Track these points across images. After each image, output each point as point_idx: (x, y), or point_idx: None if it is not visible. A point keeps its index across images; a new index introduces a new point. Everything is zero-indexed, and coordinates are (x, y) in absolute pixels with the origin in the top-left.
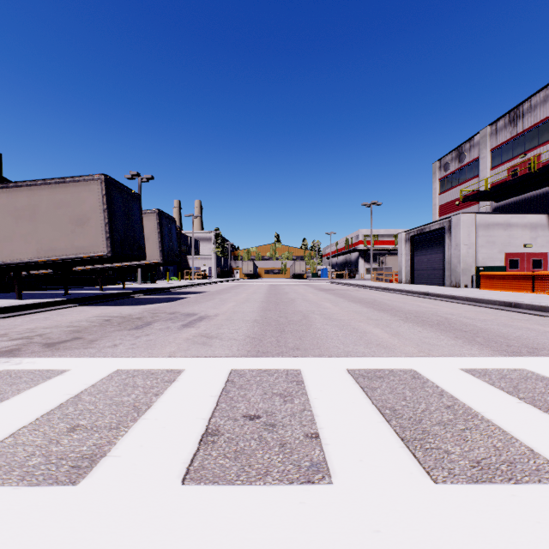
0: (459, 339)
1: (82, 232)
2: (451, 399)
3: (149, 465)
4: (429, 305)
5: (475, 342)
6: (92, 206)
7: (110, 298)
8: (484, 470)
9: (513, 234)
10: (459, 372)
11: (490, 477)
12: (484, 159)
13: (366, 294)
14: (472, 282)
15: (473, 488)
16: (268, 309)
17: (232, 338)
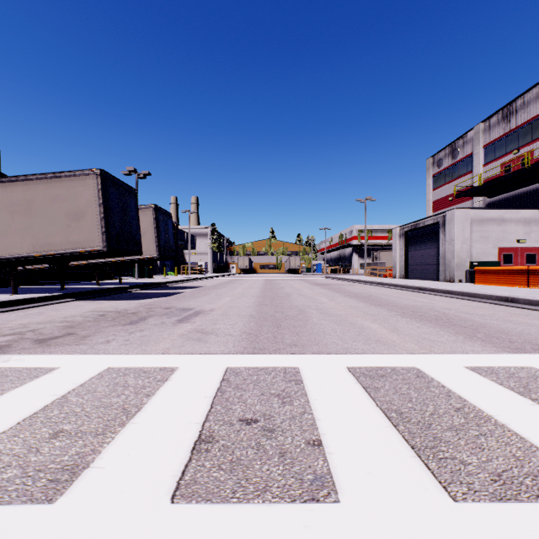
0: (459, 335)
1: (78, 226)
2: (460, 400)
3: (136, 478)
4: (425, 300)
5: (477, 338)
6: (87, 200)
7: (106, 293)
8: (507, 485)
9: (507, 229)
10: (464, 371)
11: (515, 493)
12: (477, 155)
13: (361, 289)
14: (466, 277)
15: (497, 508)
16: (264, 304)
17: (228, 334)
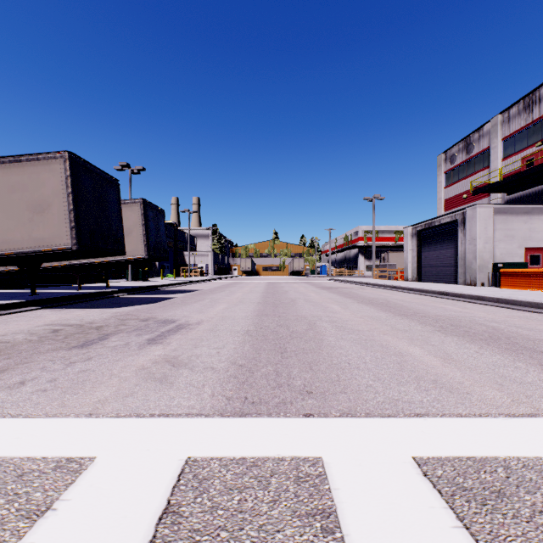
0: None
1: (42, 220)
2: None
3: None
4: (456, 308)
5: None
6: (53, 189)
7: (84, 299)
8: None
9: (534, 227)
10: None
11: None
12: (495, 149)
13: (374, 293)
14: (489, 280)
15: None
16: (265, 313)
17: (209, 366)
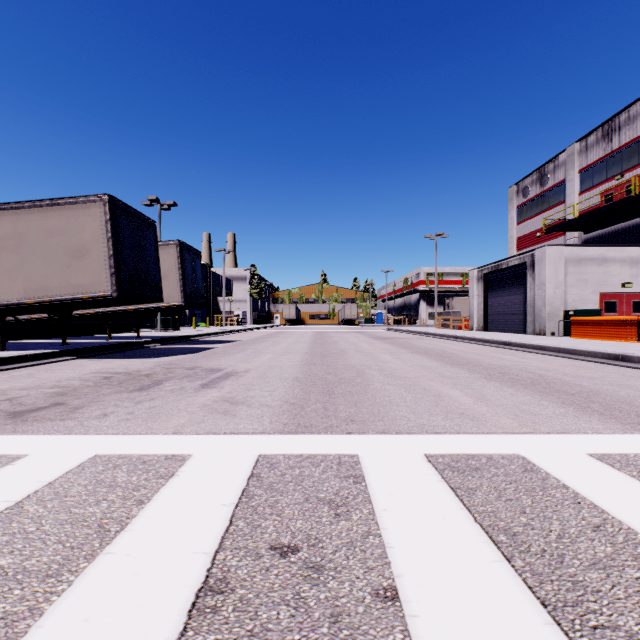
0: (568, 405)
1: (81, 266)
2: (596, 511)
3: None
4: (513, 358)
5: (592, 411)
6: (93, 234)
7: (118, 349)
8: None
9: (609, 271)
10: (589, 460)
11: None
12: (571, 181)
13: (432, 344)
14: (560, 329)
15: None
16: (313, 362)
17: (265, 404)
